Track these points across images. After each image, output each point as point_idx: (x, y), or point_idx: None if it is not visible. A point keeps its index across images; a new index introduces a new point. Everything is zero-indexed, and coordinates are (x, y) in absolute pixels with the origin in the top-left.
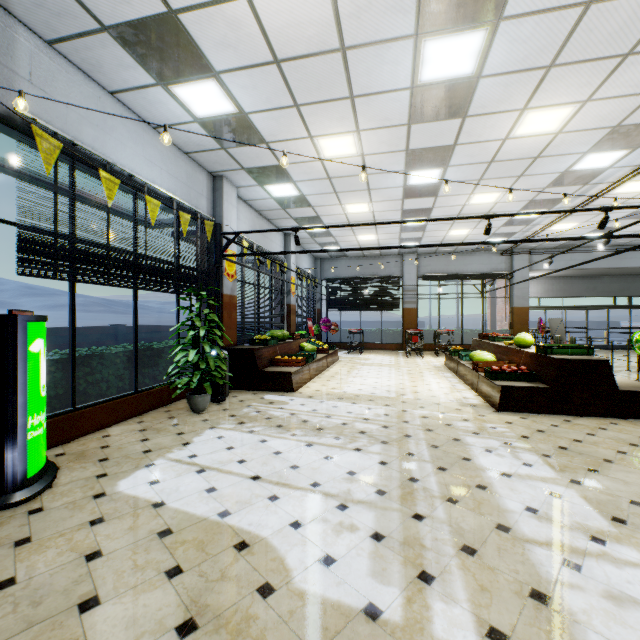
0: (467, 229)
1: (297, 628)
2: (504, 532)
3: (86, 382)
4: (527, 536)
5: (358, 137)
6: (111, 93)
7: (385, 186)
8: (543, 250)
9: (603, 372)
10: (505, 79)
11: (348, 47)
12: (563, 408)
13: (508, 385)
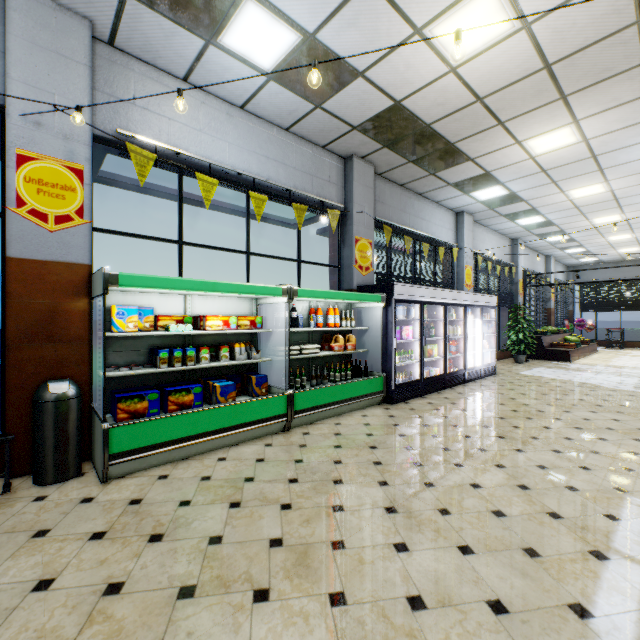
0: None
1: (609, 389)
2: None
3: None
4: None
5: (622, 215)
6: (485, 226)
7: None
8: None
9: None
10: None
11: (619, 198)
12: None
13: None
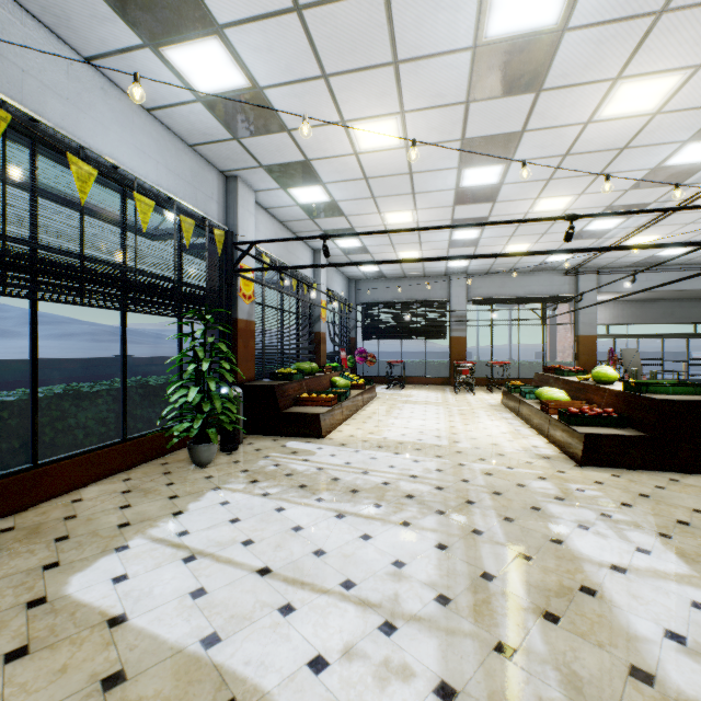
0: (527, 244)
1: None
2: (646, 684)
3: (54, 429)
4: (685, 694)
5: (402, 121)
6: (87, 60)
7: (433, 189)
8: (614, 269)
9: None
10: (598, 33)
11: None
12: (666, 463)
13: (594, 433)
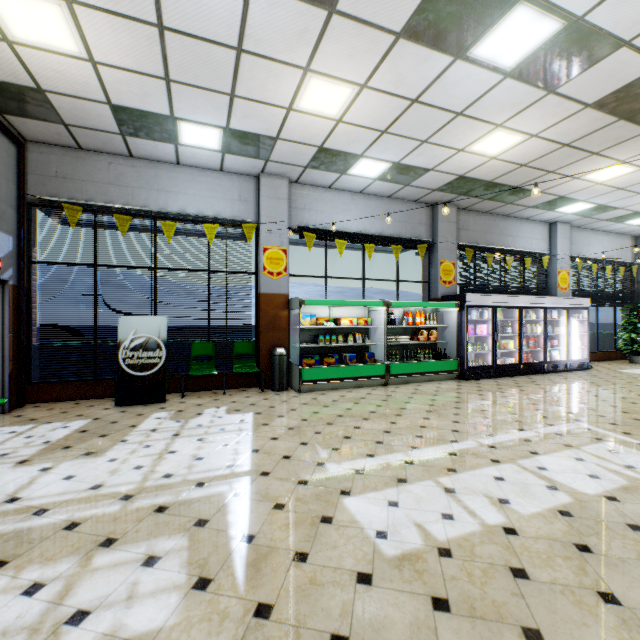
0: None
1: None
2: None
3: None
4: None
5: None
6: (590, 229)
7: None
8: None
9: None
10: None
11: None
12: None
13: None
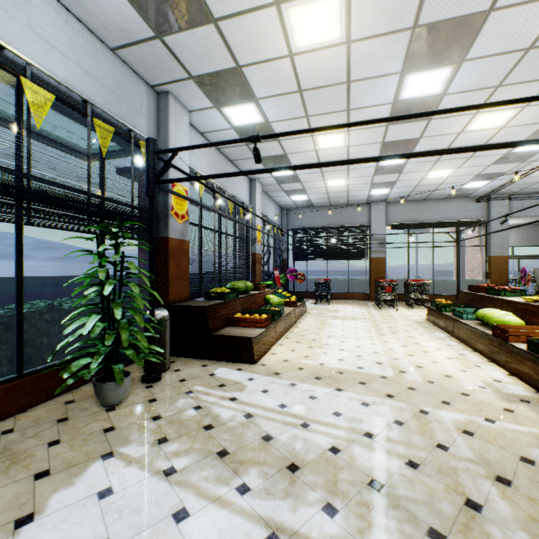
0: (450, 169)
1: None
2: None
3: None
4: None
5: None
6: None
7: (369, 103)
8: (524, 195)
9: None
10: None
11: None
12: None
13: None
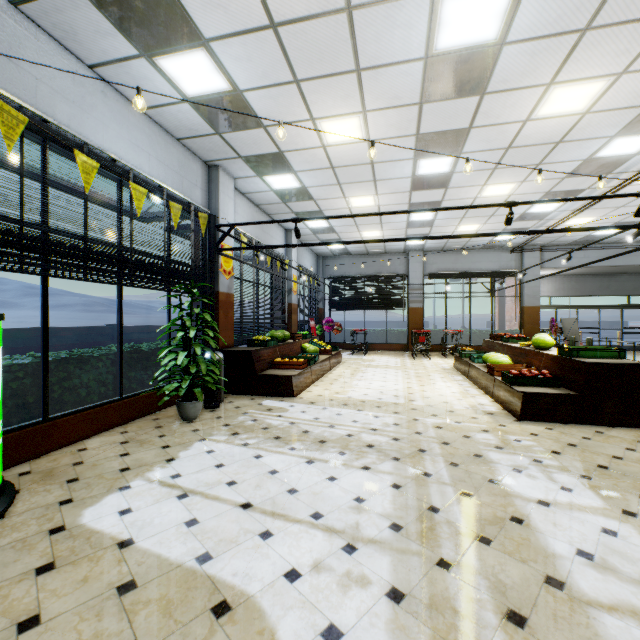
0: (477, 224)
1: None
2: (557, 589)
3: (62, 388)
4: (588, 596)
5: (364, 119)
6: (90, 67)
7: (392, 176)
8: (555, 247)
9: (639, 378)
10: (532, 46)
11: (355, 6)
12: (593, 417)
13: (531, 391)
